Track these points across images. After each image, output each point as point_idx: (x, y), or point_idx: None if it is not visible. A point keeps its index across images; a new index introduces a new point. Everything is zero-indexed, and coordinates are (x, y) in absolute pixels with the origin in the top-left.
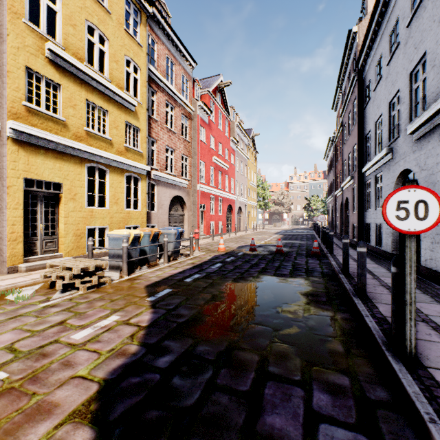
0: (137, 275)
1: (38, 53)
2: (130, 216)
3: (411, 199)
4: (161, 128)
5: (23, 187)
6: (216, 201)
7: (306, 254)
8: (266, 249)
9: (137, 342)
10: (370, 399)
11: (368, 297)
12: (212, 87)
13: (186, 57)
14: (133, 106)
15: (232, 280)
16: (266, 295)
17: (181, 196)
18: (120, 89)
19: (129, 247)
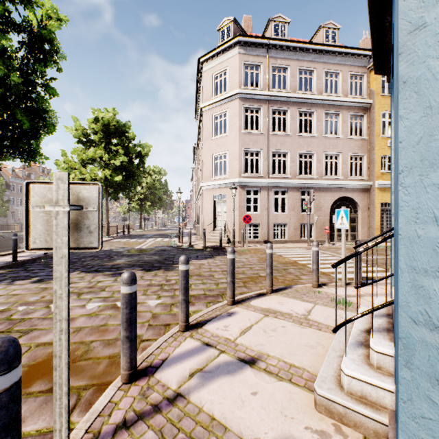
0: None
1: (384, 147)
2: None
3: None
4: None
5: (379, 207)
6: None
7: None
8: None
9: None
10: None
11: None
12: None
13: None
14: None
15: None
16: None
17: None
18: None
19: None
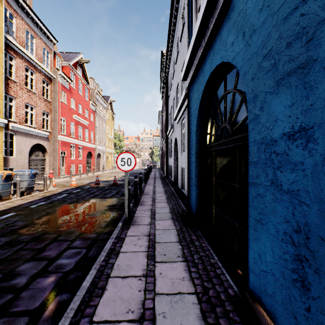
0: None
1: None
2: None
3: (126, 157)
4: (20, 88)
5: None
6: (77, 148)
7: (131, 185)
8: (109, 183)
9: None
10: (99, 239)
11: (139, 203)
12: (72, 61)
13: (47, 34)
14: None
15: (68, 203)
16: (85, 209)
17: (42, 145)
18: None
19: None
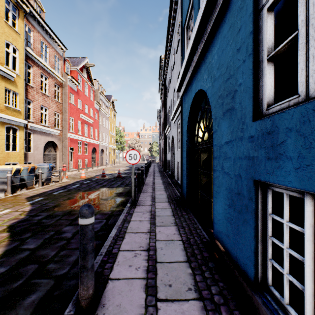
0: (18, 193)
1: None
2: (10, 156)
3: (133, 153)
4: (36, 93)
5: None
6: (83, 145)
7: None
8: (113, 175)
9: (24, 215)
10: (114, 214)
11: (141, 191)
12: (79, 66)
13: (58, 43)
14: (12, 77)
15: (82, 191)
16: (97, 195)
17: (54, 141)
18: (1, 64)
19: (12, 176)
